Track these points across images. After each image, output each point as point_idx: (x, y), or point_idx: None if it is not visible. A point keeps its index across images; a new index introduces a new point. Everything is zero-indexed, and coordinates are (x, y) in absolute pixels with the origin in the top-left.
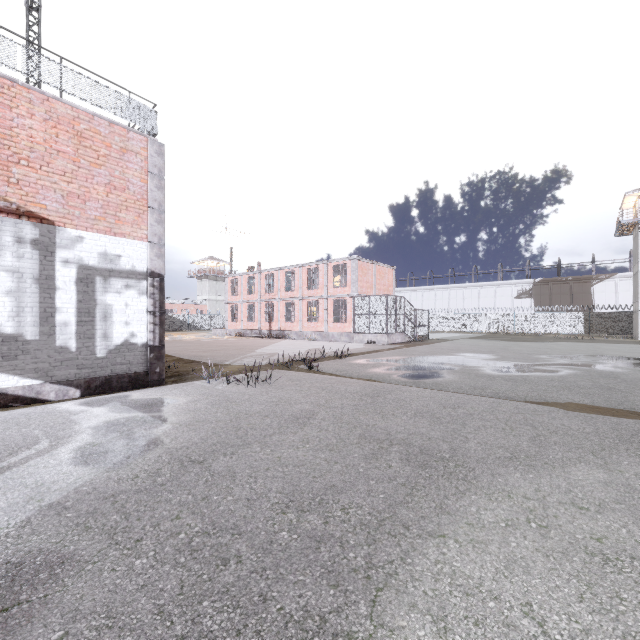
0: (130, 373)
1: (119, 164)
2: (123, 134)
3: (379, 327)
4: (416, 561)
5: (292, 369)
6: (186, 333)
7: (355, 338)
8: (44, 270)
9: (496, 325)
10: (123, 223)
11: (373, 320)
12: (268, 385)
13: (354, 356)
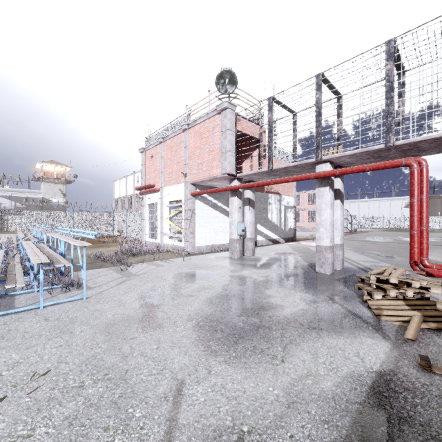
0: (291, 237)
1: None
2: None
3: None
4: None
5: None
6: None
7: None
8: (280, 208)
9: (392, 224)
10: (289, 192)
11: None
12: None
13: None
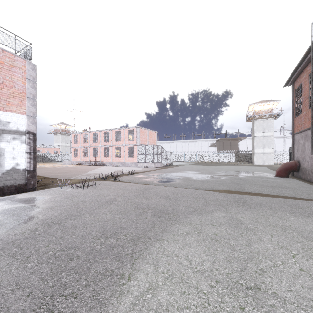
0: (15, 185)
1: (9, 73)
2: (11, 57)
3: (150, 160)
4: (151, 249)
5: (106, 180)
6: (47, 163)
7: (138, 165)
8: None
9: (201, 158)
10: (11, 105)
11: (147, 156)
12: (93, 188)
13: (137, 173)
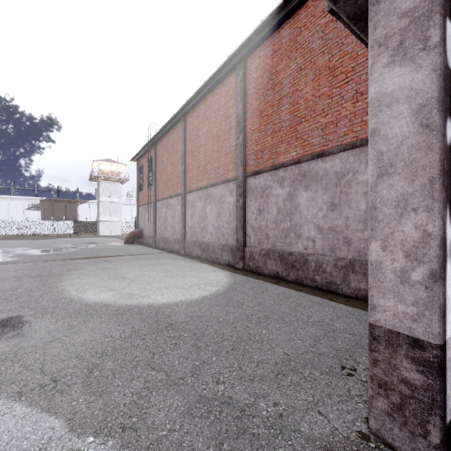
0: None
1: None
2: None
3: None
4: (61, 284)
5: None
6: None
7: None
8: None
9: (12, 229)
10: None
11: None
12: None
13: None
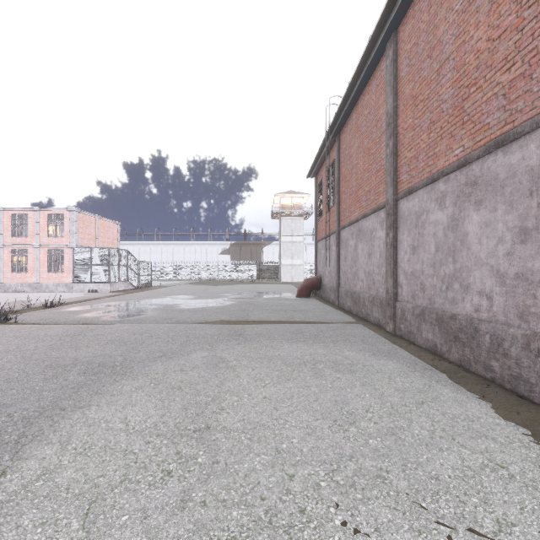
0: None
1: None
2: None
3: (101, 277)
4: (62, 423)
5: None
6: None
7: (75, 288)
8: None
9: (206, 274)
10: None
11: (95, 270)
12: None
13: (68, 305)
